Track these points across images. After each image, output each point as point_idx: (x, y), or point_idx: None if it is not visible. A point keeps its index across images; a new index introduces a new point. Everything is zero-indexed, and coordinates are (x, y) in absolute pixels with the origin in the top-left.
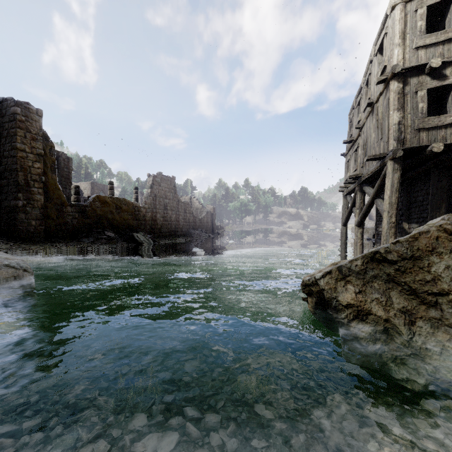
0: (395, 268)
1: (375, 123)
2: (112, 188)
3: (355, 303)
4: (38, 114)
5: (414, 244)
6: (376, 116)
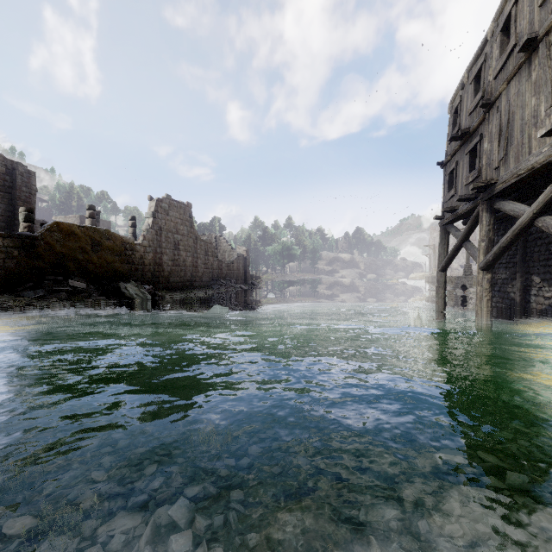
0: None
1: (542, 74)
2: (93, 215)
3: None
4: None
5: None
6: (546, 59)
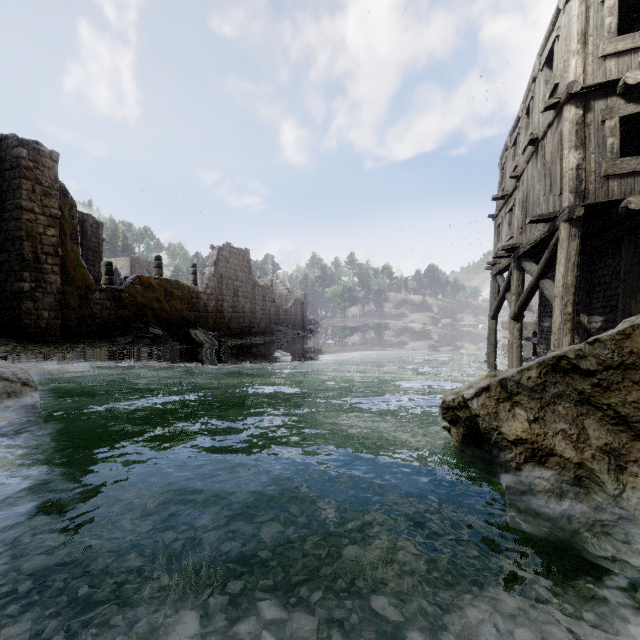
0: (593, 382)
1: (540, 168)
2: (160, 265)
3: (529, 437)
4: (52, 158)
5: (624, 344)
6: (542, 158)
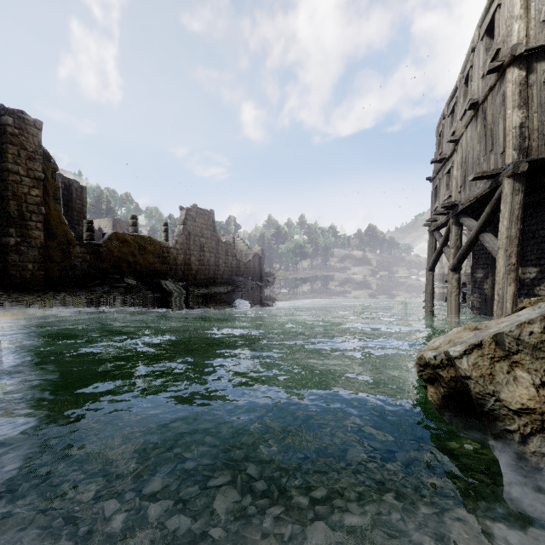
0: None
1: (481, 130)
2: (135, 224)
3: (538, 406)
4: (36, 126)
5: None
6: (482, 120)
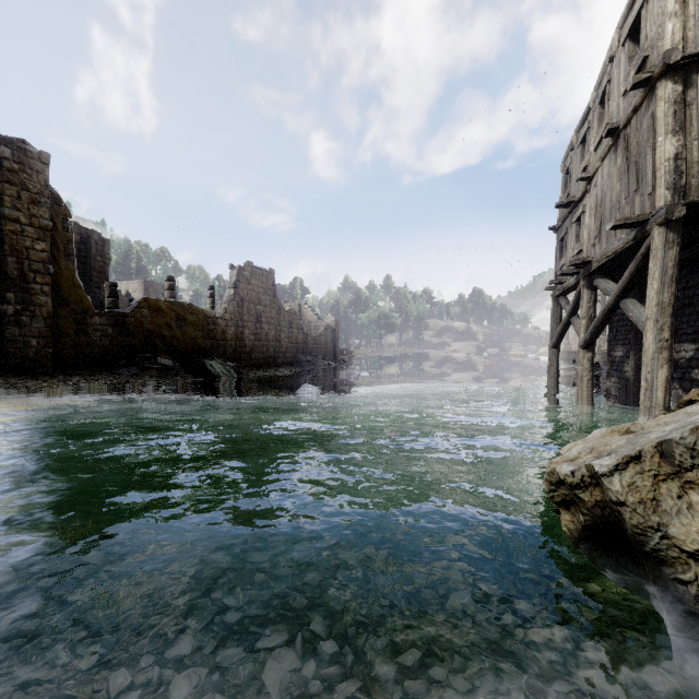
0: None
1: (622, 164)
2: (172, 287)
3: None
4: (42, 159)
5: None
6: (624, 151)
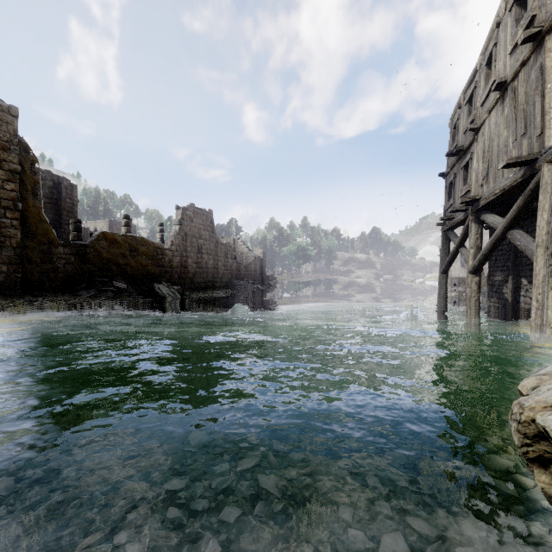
0: None
1: (510, 112)
2: (128, 223)
3: None
4: (11, 112)
5: None
6: (512, 101)
